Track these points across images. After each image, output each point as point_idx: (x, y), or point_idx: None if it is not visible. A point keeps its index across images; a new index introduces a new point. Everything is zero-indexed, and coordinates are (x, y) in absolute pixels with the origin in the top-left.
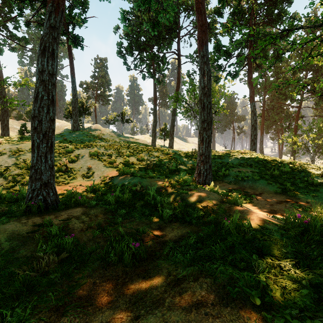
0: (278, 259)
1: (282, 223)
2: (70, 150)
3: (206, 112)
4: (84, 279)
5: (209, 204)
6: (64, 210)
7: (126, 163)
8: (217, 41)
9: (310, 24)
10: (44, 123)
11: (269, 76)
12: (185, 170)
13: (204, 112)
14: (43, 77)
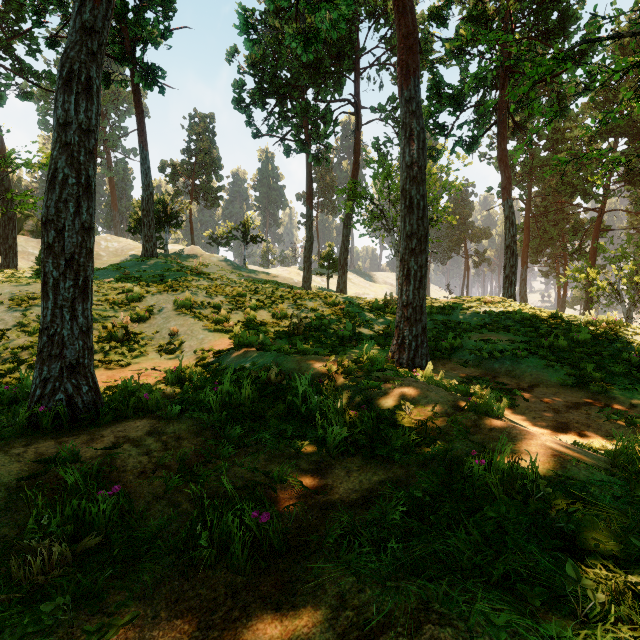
0: (620, 564)
1: (604, 461)
2: (136, 297)
3: (416, 217)
4: (131, 607)
5: (428, 414)
6: (111, 423)
7: (250, 322)
8: (434, 76)
9: (637, 28)
10: (69, 237)
11: (539, 149)
12: (371, 338)
13: (411, 216)
14: (68, 138)
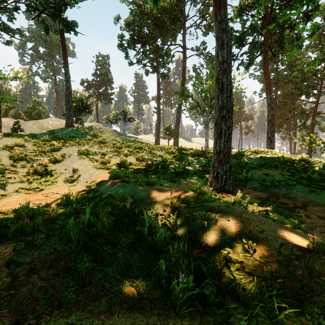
0: None
1: None
2: (56, 148)
3: (226, 95)
4: None
5: (273, 253)
6: None
7: (123, 163)
8: None
9: None
10: None
11: (281, 70)
12: (195, 172)
13: (222, 95)
14: None
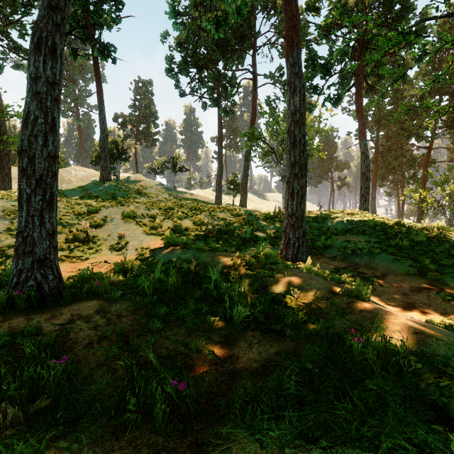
0: None
1: None
2: (95, 209)
3: (298, 150)
4: None
5: (311, 297)
6: (70, 304)
7: (177, 228)
8: (310, 51)
9: None
10: (39, 162)
11: (384, 104)
12: (265, 239)
13: (294, 150)
14: (38, 88)
